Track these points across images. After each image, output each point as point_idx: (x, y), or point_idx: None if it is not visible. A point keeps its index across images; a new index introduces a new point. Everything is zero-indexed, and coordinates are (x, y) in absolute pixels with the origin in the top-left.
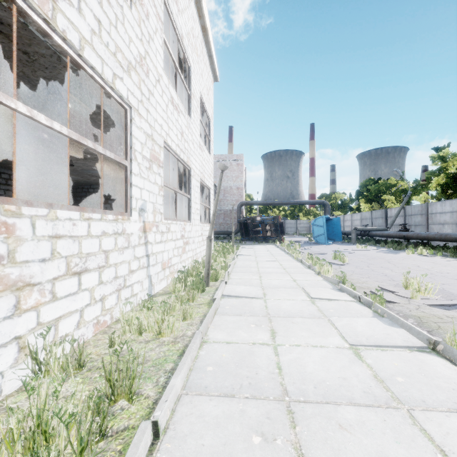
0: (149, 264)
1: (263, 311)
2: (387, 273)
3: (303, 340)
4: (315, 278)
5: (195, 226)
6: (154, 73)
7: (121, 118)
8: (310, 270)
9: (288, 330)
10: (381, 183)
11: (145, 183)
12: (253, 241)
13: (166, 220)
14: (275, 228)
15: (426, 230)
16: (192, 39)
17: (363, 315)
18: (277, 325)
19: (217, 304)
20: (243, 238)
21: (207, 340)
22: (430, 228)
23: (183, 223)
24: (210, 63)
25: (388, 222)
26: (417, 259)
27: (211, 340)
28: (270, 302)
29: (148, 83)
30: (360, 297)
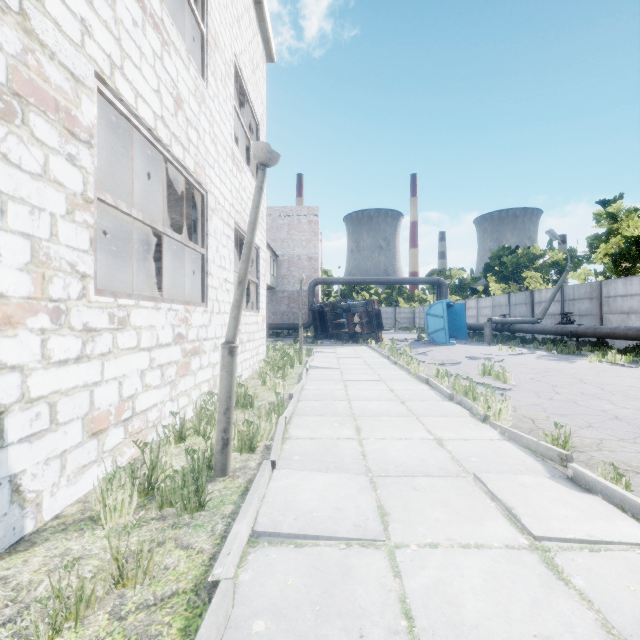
0: (4, 440)
1: None
2: (614, 412)
3: None
4: (483, 433)
5: (220, 314)
6: None
7: None
8: (457, 407)
9: None
10: (521, 254)
11: None
12: (333, 340)
13: (114, 297)
14: (369, 320)
15: (599, 323)
16: None
17: None
18: None
19: None
20: (318, 334)
21: None
22: (606, 319)
23: (181, 307)
24: (258, 20)
25: (535, 310)
26: (620, 373)
27: None
28: (413, 569)
29: None
30: None
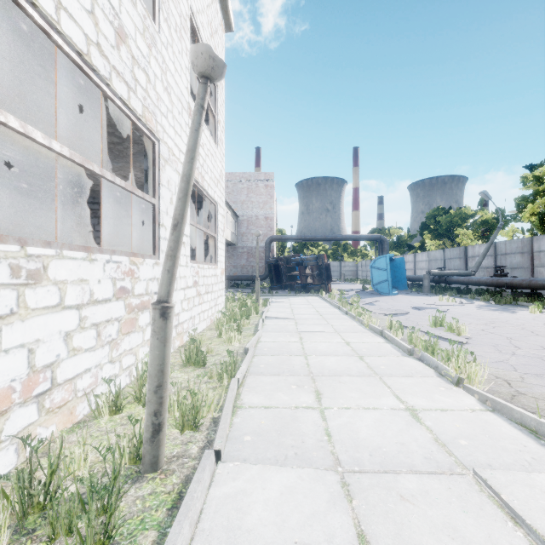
0: None
1: None
2: None
3: None
4: (460, 400)
5: None
6: None
7: None
8: (420, 364)
9: None
10: (455, 213)
11: None
12: (287, 290)
13: (23, 244)
14: (320, 272)
15: (530, 275)
16: None
17: None
18: None
19: None
20: (274, 285)
21: None
22: (537, 271)
23: (125, 258)
24: None
25: (468, 264)
26: None
27: None
28: None
29: None
30: None
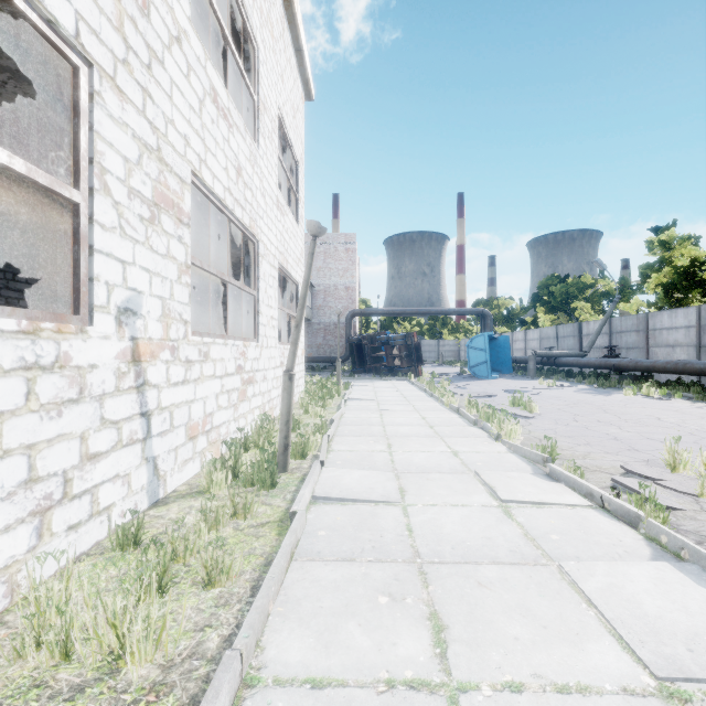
0: (151, 433)
1: (403, 545)
2: (616, 435)
3: (523, 662)
4: (493, 448)
5: (268, 348)
6: (166, 17)
7: (64, 86)
8: (479, 430)
9: (475, 614)
10: (571, 283)
11: (137, 251)
12: (371, 374)
13: (200, 336)
14: (408, 353)
15: (645, 357)
16: (261, 1)
17: (630, 552)
18: (444, 597)
19: (297, 531)
20: (356, 368)
21: (257, 676)
22: (652, 352)
23: (240, 342)
24: (298, 65)
25: (583, 343)
26: (647, 405)
27: (268, 672)
28: (417, 514)
29: (148, 33)
30: (602, 498)
